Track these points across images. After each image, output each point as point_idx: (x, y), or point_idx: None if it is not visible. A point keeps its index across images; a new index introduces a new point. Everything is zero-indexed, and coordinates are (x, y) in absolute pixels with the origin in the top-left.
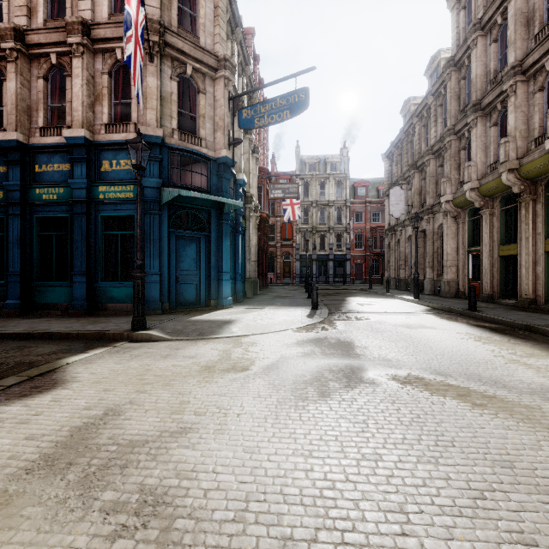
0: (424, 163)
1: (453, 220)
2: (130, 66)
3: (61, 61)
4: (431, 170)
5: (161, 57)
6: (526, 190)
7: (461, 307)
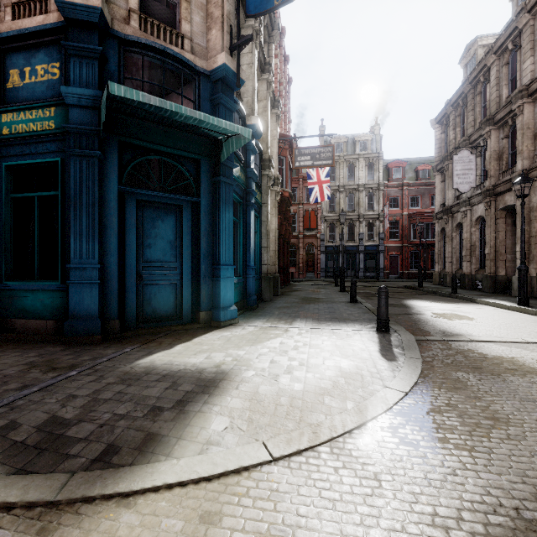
0: (509, 113)
1: None
2: None
3: None
4: (525, 119)
5: None
6: None
7: None
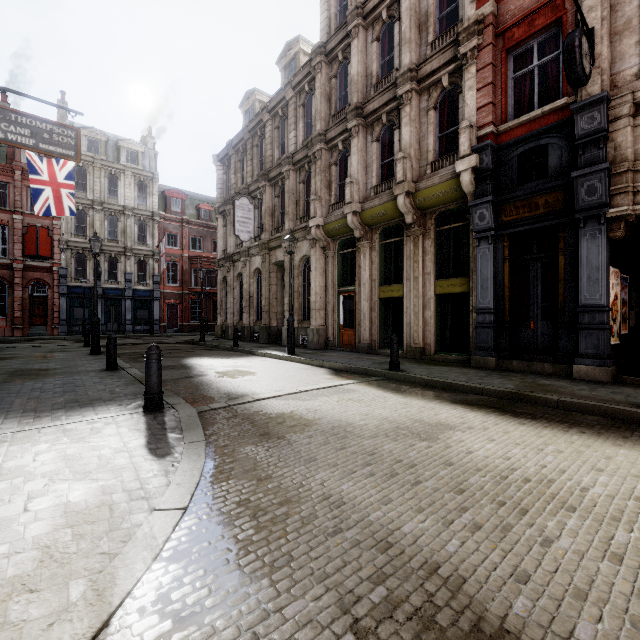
0: (280, 175)
1: (322, 252)
2: None
3: None
4: (291, 184)
5: None
6: (417, 221)
7: (371, 365)
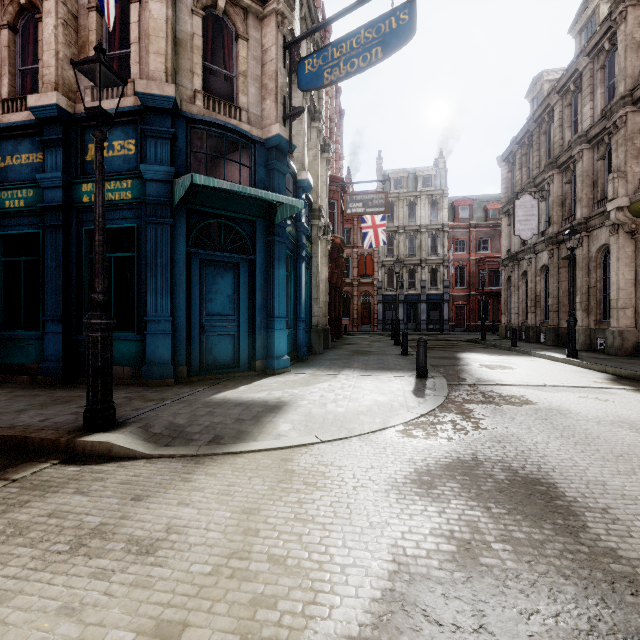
0: (570, 158)
1: (628, 237)
2: None
3: None
4: (584, 166)
5: None
6: None
7: None
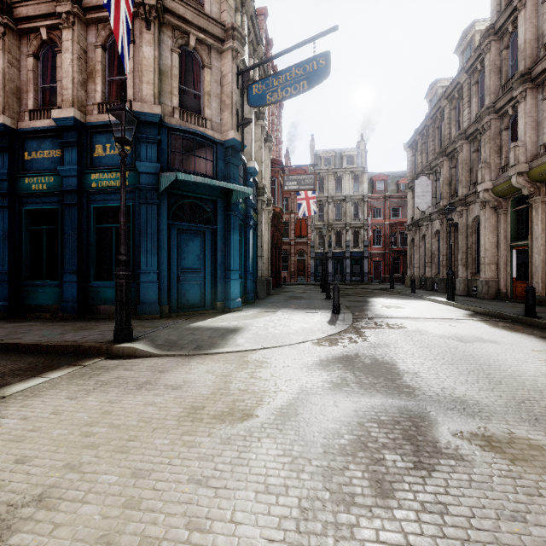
0: (455, 149)
1: (492, 211)
2: (110, 13)
3: (52, 36)
4: (464, 156)
5: (160, 26)
6: None
7: (513, 312)
